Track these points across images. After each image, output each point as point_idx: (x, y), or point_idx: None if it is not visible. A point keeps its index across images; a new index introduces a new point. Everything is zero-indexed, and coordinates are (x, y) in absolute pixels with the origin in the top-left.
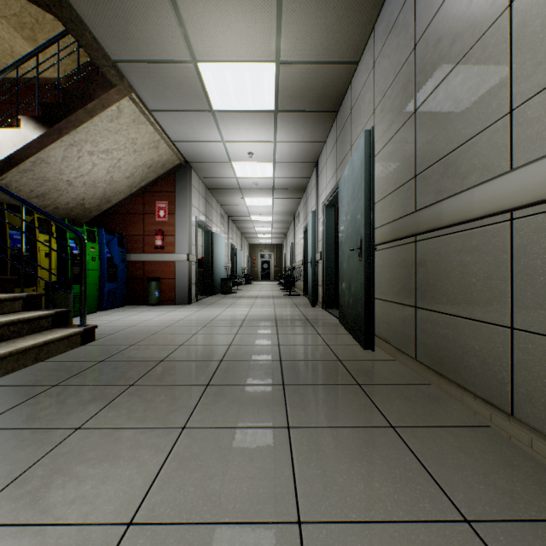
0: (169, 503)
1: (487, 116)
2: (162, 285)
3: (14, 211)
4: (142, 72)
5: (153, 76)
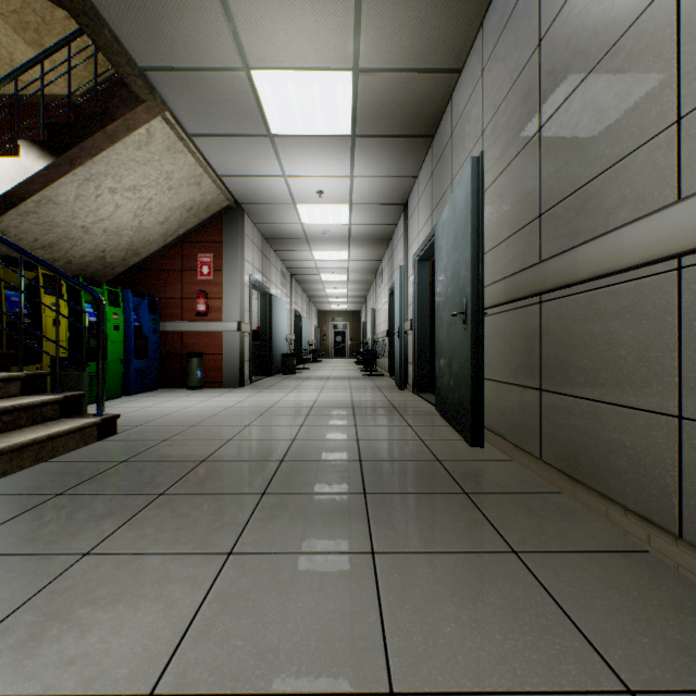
0: (207, 664)
1: (643, 129)
2: (206, 362)
3: (12, 265)
4: (179, 84)
5: (194, 89)
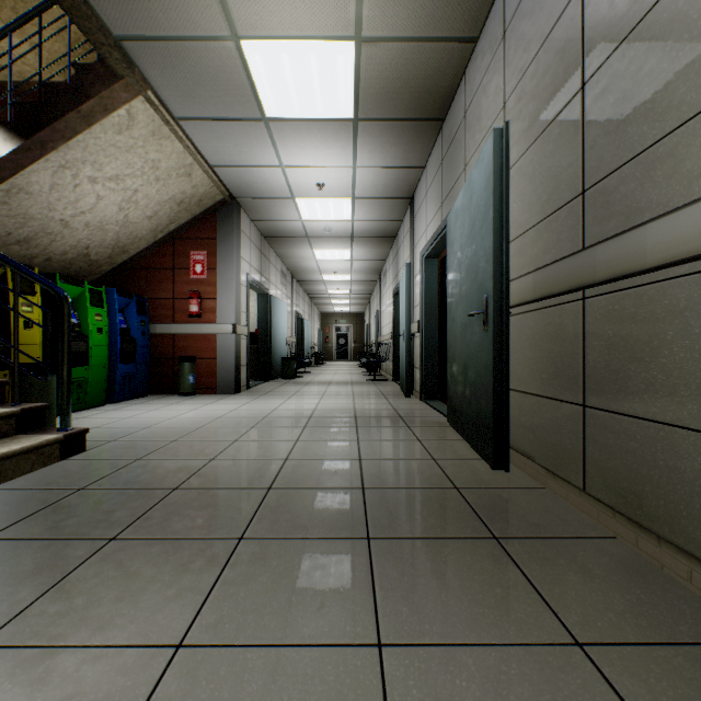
0: None
1: None
2: (199, 367)
3: None
4: (160, 57)
5: (177, 63)
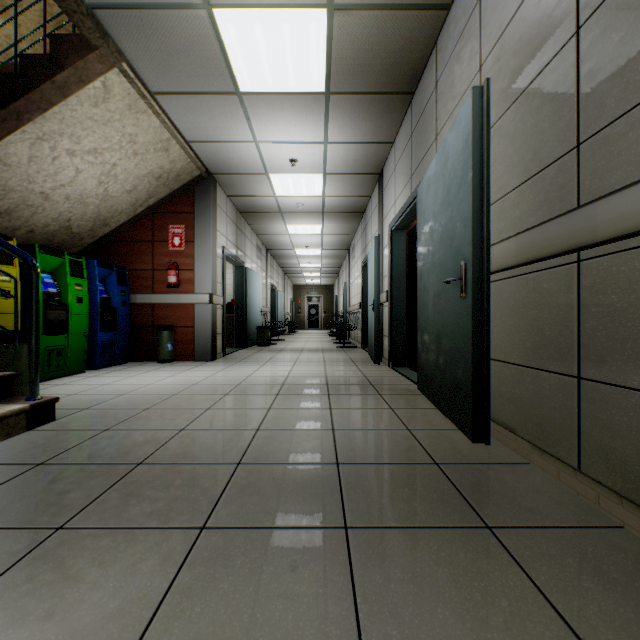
0: None
1: None
2: (177, 335)
3: None
4: (134, 27)
5: (150, 33)
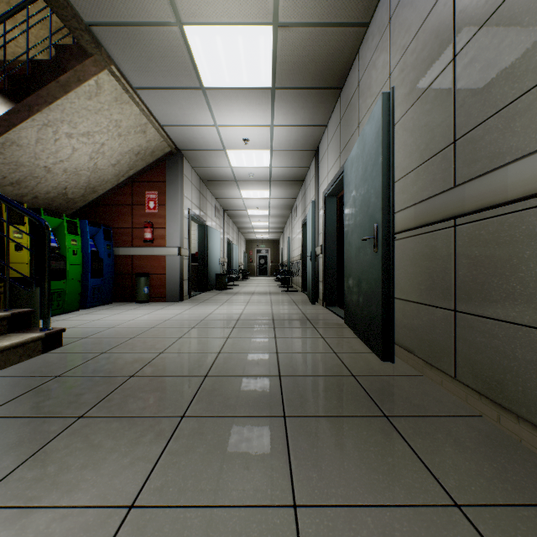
0: None
1: None
2: (152, 281)
3: None
4: (121, 39)
5: (134, 43)
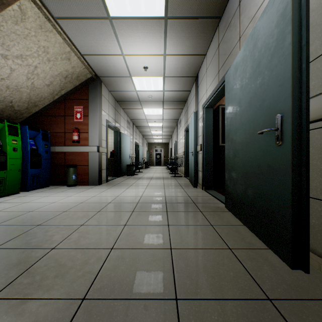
0: None
1: None
2: (79, 170)
3: None
4: None
5: None
